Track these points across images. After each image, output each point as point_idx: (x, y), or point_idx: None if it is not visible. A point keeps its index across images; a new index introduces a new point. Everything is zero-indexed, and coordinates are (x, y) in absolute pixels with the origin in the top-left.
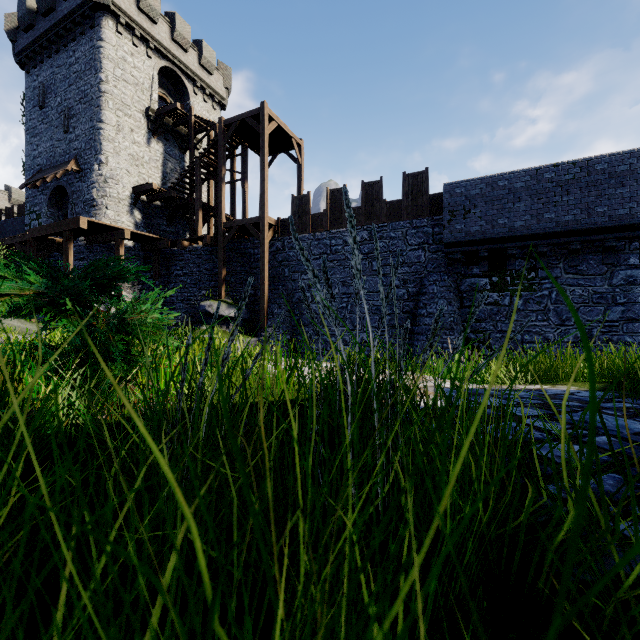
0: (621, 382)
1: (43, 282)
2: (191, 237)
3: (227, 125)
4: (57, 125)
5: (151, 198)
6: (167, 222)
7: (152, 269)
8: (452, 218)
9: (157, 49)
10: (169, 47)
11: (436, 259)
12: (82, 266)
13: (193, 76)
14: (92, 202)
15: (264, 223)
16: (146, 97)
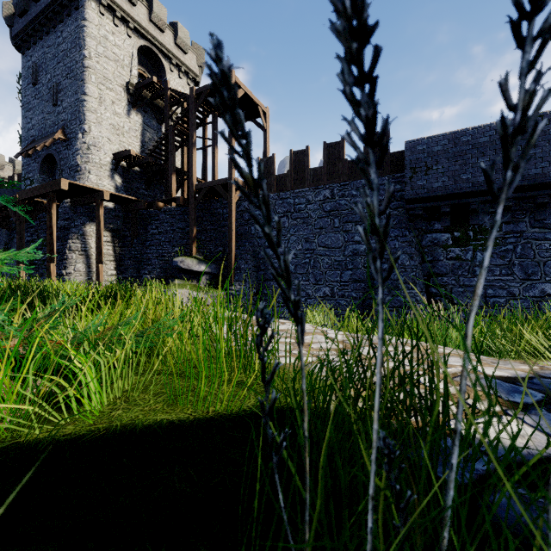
0: None
1: None
2: (165, 198)
3: (198, 94)
4: (47, 99)
5: (130, 164)
6: (145, 186)
7: (131, 228)
8: (414, 175)
9: (136, 29)
10: (147, 27)
11: (397, 215)
12: (67, 226)
13: (169, 54)
14: (76, 167)
15: (232, 184)
16: (126, 73)
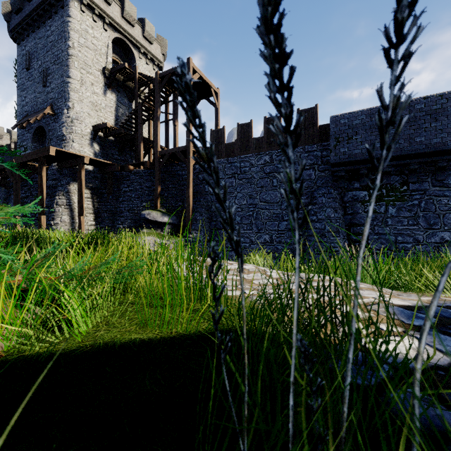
0: None
1: None
2: (135, 162)
3: (162, 77)
4: (38, 81)
5: (106, 134)
6: (119, 152)
7: (107, 187)
8: (337, 143)
9: (111, 24)
10: (120, 23)
11: (324, 176)
12: (55, 185)
13: (138, 45)
14: (62, 137)
15: (189, 151)
16: (103, 60)
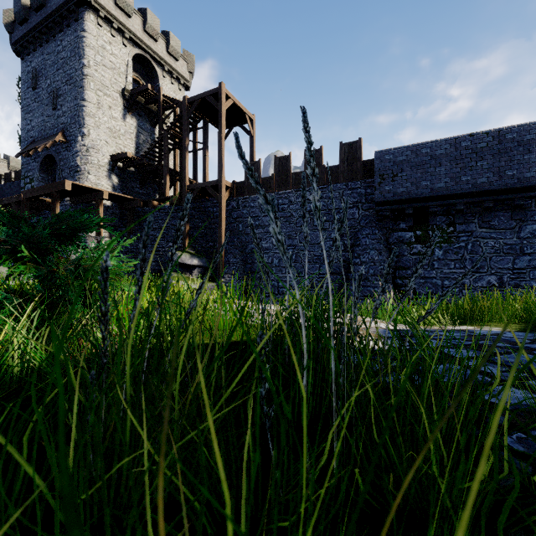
0: None
1: (3, 230)
2: (160, 197)
3: (190, 102)
4: (47, 103)
5: (126, 165)
6: (140, 185)
7: (127, 225)
8: (382, 181)
9: (131, 39)
10: (141, 37)
11: (368, 216)
12: None
13: (162, 62)
14: (76, 168)
15: (221, 185)
16: (122, 79)
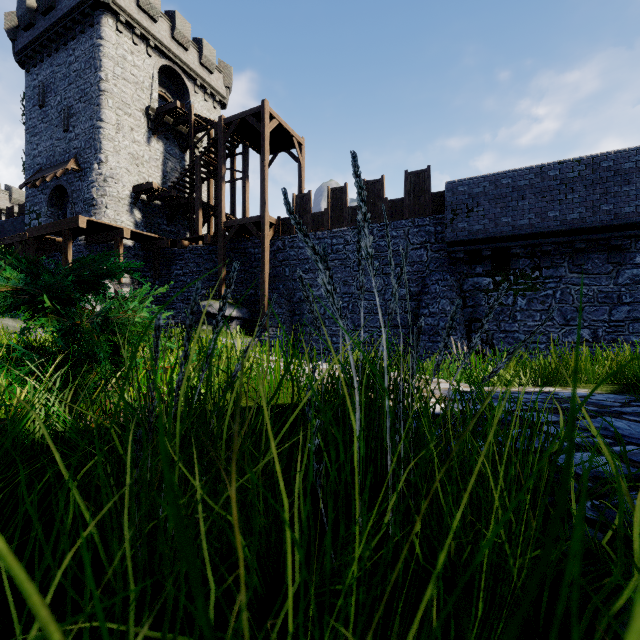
0: (635, 384)
1: (21, 278)
2: (191, 236)
3: (227, 123)
4: (57, 124)
5: (151, 197)
6: (167, 221)
7: (152, 269)
8: (455, 217)
9: (157, 48)
10: (169, 46)
11: (438, 258)
12: None
13: (193, 75)
14: (92, 201)
15: (264, 222)
16: (146, 96)
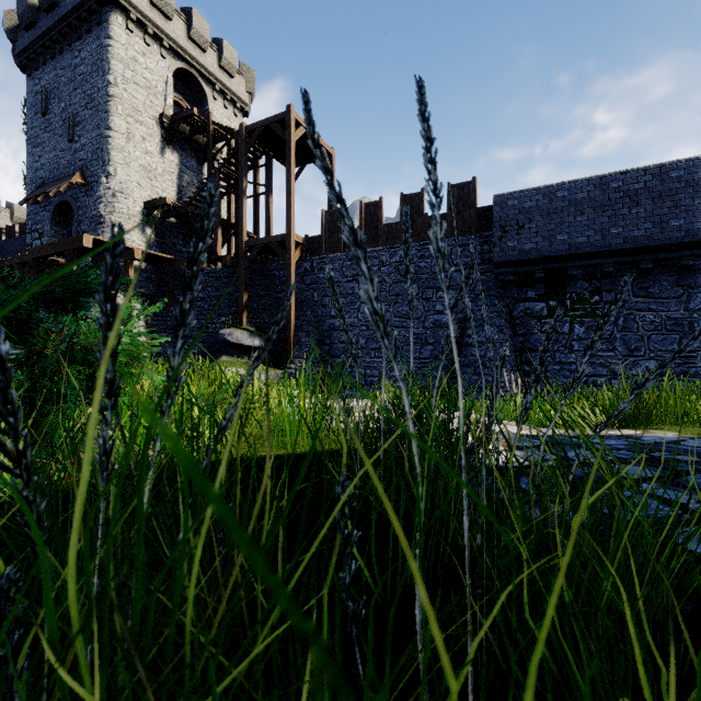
0: None
1: None
2: (209, 257)
3: (249, 132)
4: (61, 133)
5: (165, 214)
6: (183, 241)
7: (166, 293)
8: (503, 234)
9: (172, 48)
10: (185, 46)
11: (485, 281)
12: None
13: (212, 79)
14: (99, 219)
15: (290, 241)
16: (160, 102)
